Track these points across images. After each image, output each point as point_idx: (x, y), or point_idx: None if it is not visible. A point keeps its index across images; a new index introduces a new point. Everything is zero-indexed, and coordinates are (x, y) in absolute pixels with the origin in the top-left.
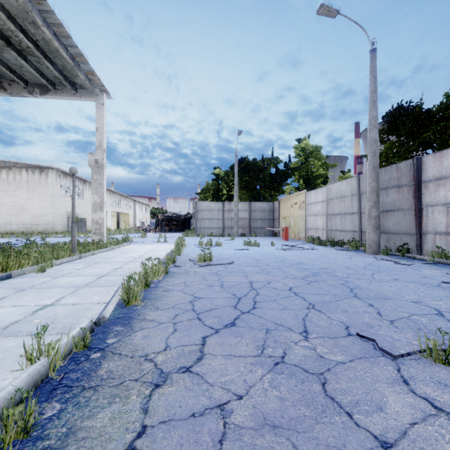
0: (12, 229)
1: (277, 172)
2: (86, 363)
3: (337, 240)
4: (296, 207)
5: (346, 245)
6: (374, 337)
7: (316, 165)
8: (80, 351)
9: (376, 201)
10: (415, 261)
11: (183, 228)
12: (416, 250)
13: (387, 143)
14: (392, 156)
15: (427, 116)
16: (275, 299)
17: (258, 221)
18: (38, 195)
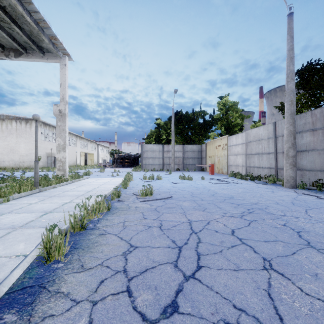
0: (5, 165)
1: (204, 122)
2: None
3: (255, 174)
4: (220, 149)
5: (263, 179)
6: None
7: (234, 116)
8: None
9: (293, 142)
10: None
11: (133, 165)
12: None
13: (299, 95)
14: (300, 106)
15: None
16: (221, 251)
17: (189, 159)
18: (24, 140)
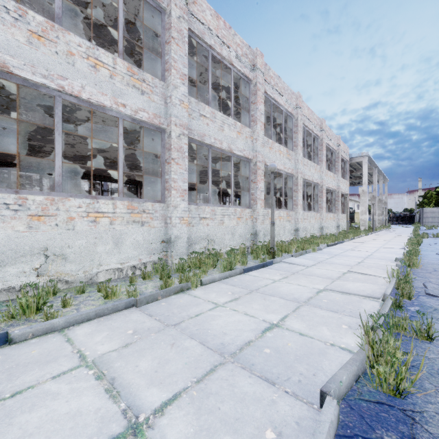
0: None
1: None
2: None
3: None
4: None
5: None
6: None
7: None
8: None
9: None
10: None
11: (408, 223)
12: None
13: None
14: None
15: None
16: None
17: None
18: None
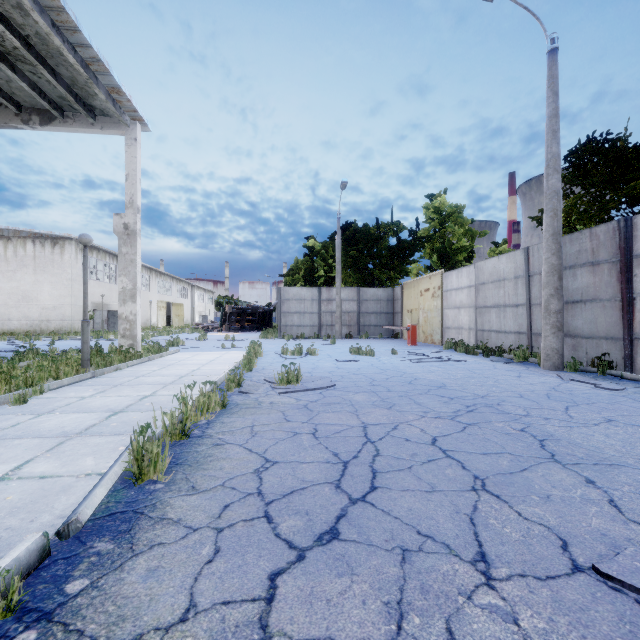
0: (12, 327)
1: (399, 244)
2: None
3: (491, 345)
4: (428, 296)
5: (506, 353)
6: (636, 581)
7: (456, 233)
8: None
9: (558, 287)
10: (625, 383)
11: (261, 326)
12: (624, 364)
13: (571, 198)
14: (577, 218)
15: (635, 154)
16: (410, 467)
17: (371, 316)
18: (49, 278)
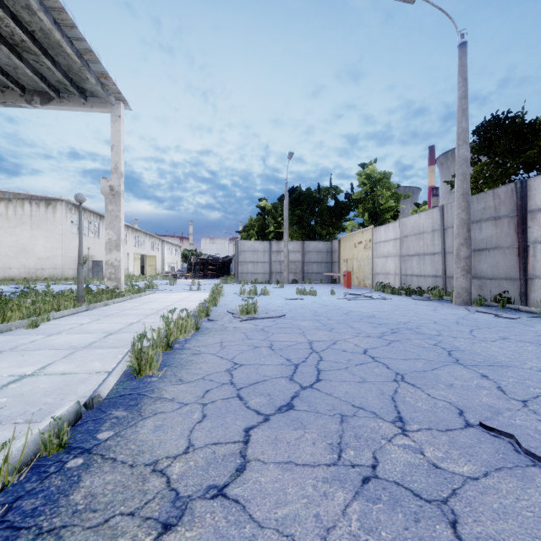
0: (12, 275)
1: (336, 205)
2: (57, 477)
3: (413, 287)
4: (360, 247)
5: (425, 293)
6: (510, 430)
7: (384, 196)
8: (52, 454)
9: (467, 237)
10: (520, 313)
11: (221, 274)
12: (520, 300)
13: (479, 165)
14: (483, 182)
15: (530, 129)
16: (346, 367)
17: (313, 265)
18: (44, 233)
